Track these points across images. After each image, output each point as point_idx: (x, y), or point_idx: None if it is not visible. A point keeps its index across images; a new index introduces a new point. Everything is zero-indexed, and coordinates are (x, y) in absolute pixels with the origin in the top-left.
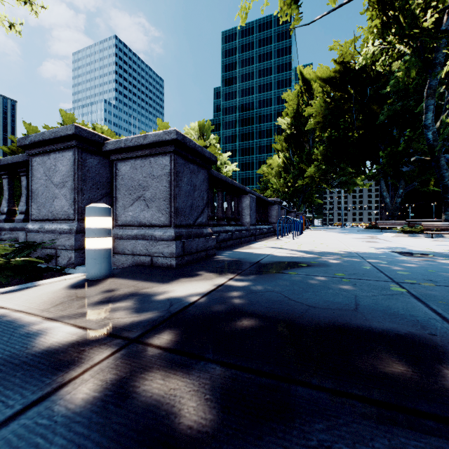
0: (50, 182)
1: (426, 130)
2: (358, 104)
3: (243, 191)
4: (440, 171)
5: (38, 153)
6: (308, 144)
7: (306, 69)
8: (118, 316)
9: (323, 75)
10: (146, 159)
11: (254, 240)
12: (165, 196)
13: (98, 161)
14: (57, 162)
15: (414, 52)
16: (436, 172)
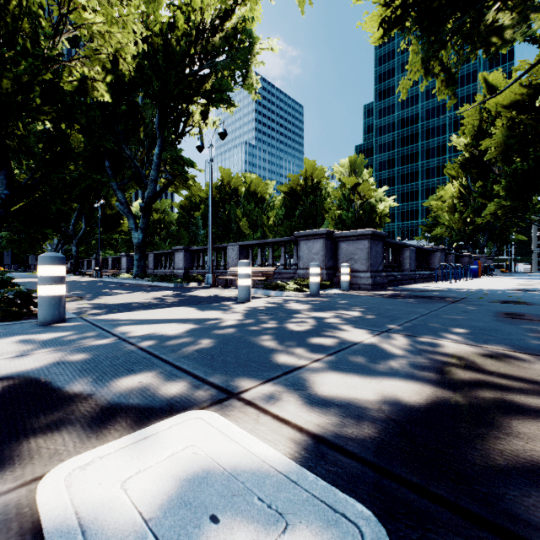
0: (310, 252)
1: None
2: None
3: (404, 246)
4: None
5: (303, 239)
6: (496, 166)
7: (491, 74)
8: (369, 294)
9: (505, 99)
10: (355, 241)
11: (413, 283)
12: (365, 258)
13: (330, 242)
14: (314, 244)
15: None
16: None
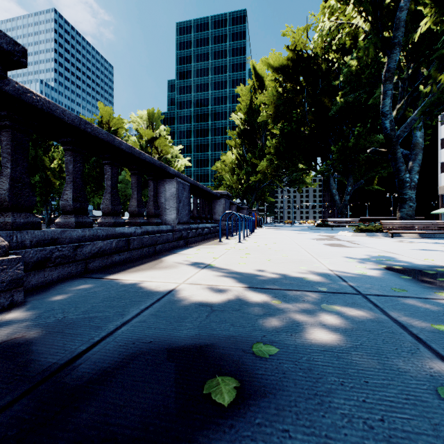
0: None
1: (384, 118)
2: (310, 98)
3: (163, 171)
4: (397, 164)
5: None
6: (261, 141)
7: (259, 64)
8: None
9: (275, 63)
10: None
11: (184, 245)
12: None
13: None
14: None
15: (372, 30)
16: (392, 165)
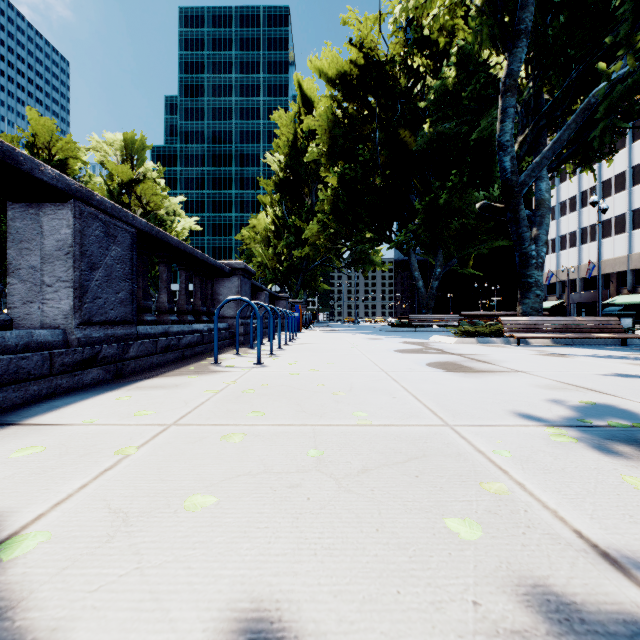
0: None
1: (503, 152)
2: (383, 130)
3: None
4: (520, 229)
5: None
6: (310, 198)
7: (307, 80)
8: None
9: (331, 67)
10: None
11: (109, 378)
12: None
13: None
14: None
15: (487, 6)
16: (512, 230)
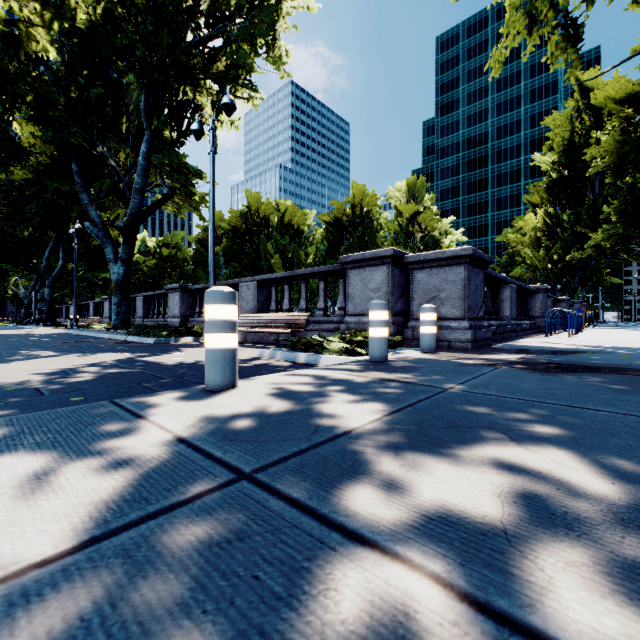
0: (365, 288)
1: None
2: None
3: (504, 281)
4: None
5: (354, 267)
6: (591, 190)
7: (587, 72)
8: (482, 360)
9: (619, 92)
10: (441, 268)
11: (515, 337)
12: (459, 296)
13: (399, 270)
14: (372, 274)
15: None
16: None
